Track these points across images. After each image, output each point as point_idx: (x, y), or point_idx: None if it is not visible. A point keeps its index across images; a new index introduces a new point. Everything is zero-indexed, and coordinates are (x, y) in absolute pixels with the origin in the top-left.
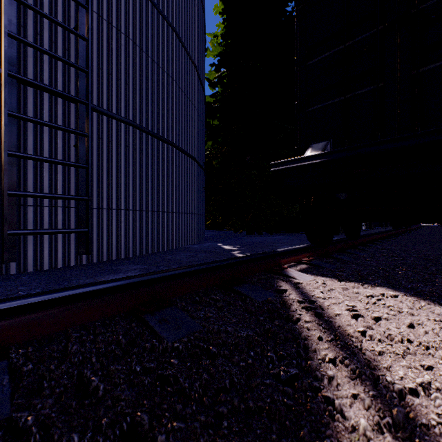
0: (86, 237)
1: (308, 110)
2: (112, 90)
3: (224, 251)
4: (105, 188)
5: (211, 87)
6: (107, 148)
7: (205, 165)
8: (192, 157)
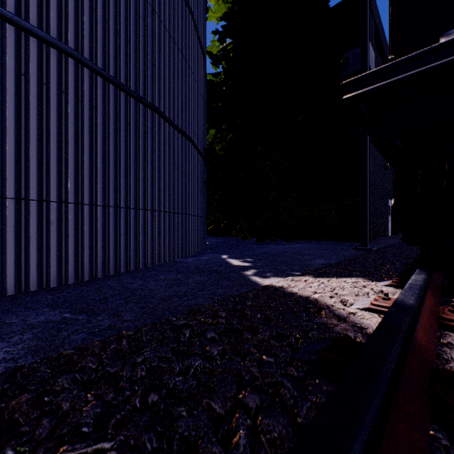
0: None
1: None
2: None
3: (231, 270)
4: (10, 159)
5: (214, 65)
6: (15, 86)
7: (205, 152)
8: (185, 135)
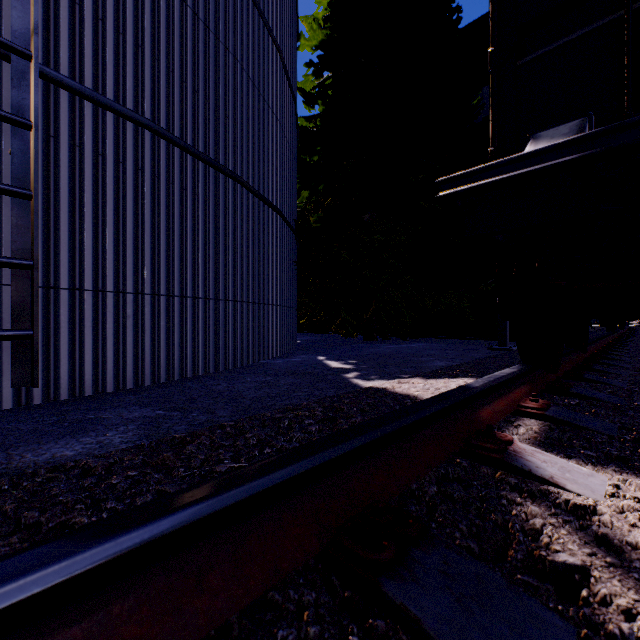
0: (31, 349)
1: (521, 61)
2: (106, 53)
3: (329, 373)
4: (88, 247)
5: (308, 105)
6: (93, 168)
7: (297, 224)
8: (273, 206)
